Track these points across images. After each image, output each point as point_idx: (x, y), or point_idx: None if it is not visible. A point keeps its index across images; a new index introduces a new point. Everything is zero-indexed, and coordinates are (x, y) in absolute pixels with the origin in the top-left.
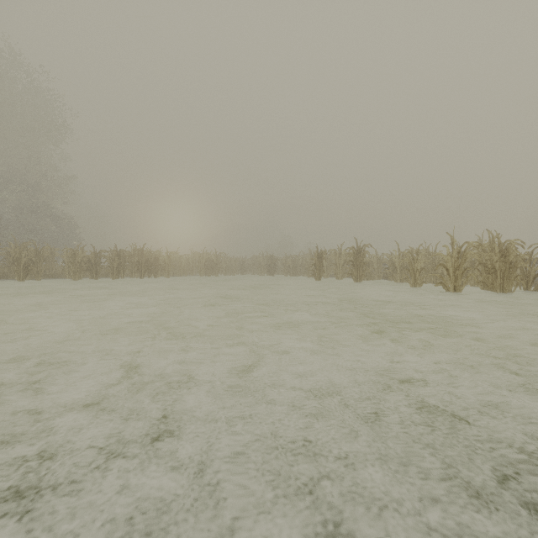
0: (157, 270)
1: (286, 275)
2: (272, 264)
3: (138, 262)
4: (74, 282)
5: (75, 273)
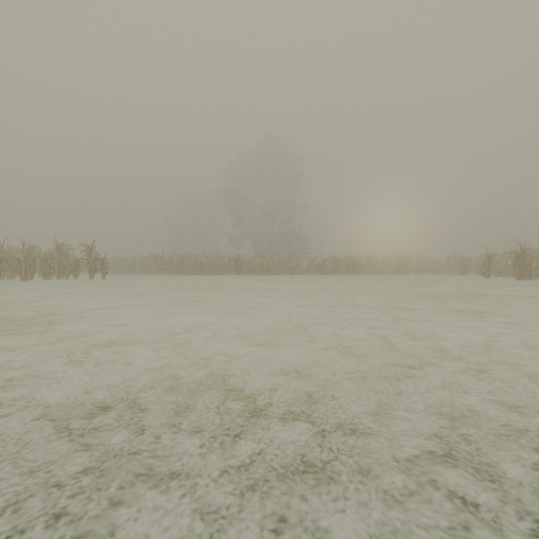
0: (359, 270)
1: (477, 275)
2: (463, 264)
3: (346, 265)
4: (313, 276)
5: (313, 272)
